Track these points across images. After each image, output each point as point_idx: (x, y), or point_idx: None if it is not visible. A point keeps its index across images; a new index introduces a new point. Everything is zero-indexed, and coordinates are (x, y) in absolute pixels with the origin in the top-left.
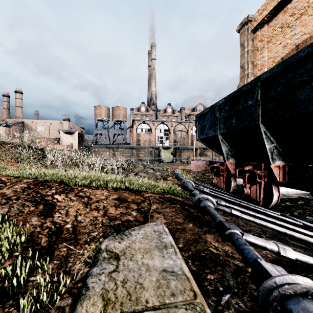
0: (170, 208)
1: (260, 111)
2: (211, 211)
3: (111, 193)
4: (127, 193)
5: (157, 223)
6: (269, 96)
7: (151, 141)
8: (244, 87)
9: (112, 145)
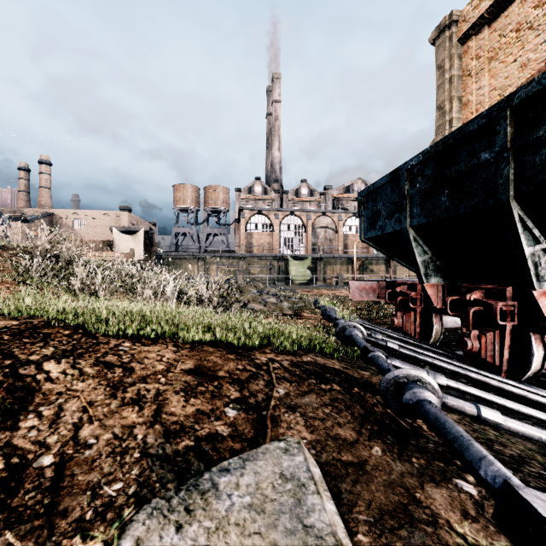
0: (319, 395)
1: (512, 172)
2: (444, 424)
3: (180, 356)
4: (218, 356)
5: (288, 444)
6: (535, 136)
7: (272, 245)
8: (470, 124)
9: (203, 254)
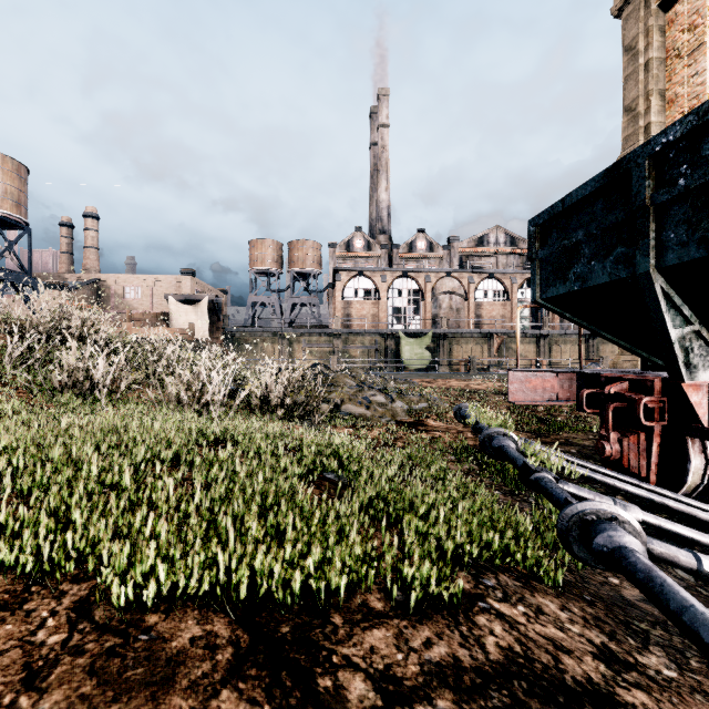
0: None
1: None
2: None
3: None
4: None
5: None
6: None
7: (377, 318)
8: None
9: (285, 330)
